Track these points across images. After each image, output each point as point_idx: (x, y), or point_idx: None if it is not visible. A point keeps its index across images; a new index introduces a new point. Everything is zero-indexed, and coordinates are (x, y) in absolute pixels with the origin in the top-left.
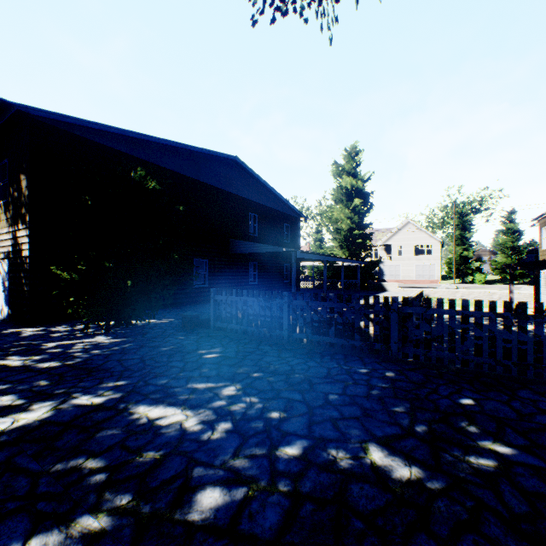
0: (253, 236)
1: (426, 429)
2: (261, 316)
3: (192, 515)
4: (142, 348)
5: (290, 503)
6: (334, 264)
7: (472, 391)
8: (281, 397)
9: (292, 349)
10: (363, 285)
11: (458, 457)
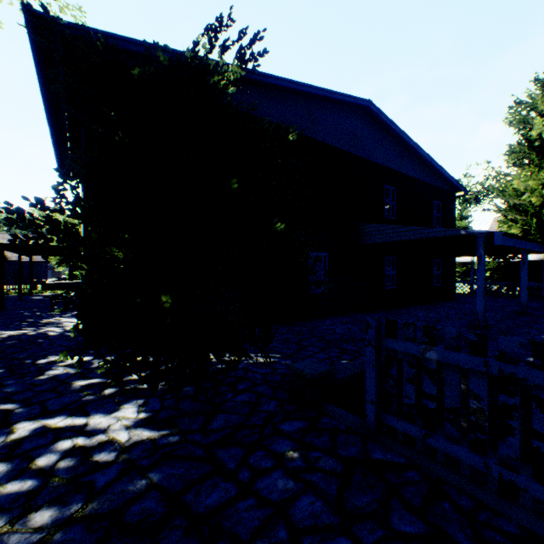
0: (390, 219)
1: None
2: None
3: None
4: (164, 532)
5: None
6: (512, 258)
7: None
8: None
9: None
10: None
11: None
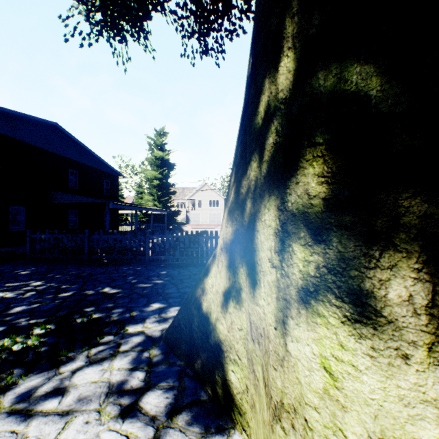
0: (74, 189)
1: (136, 281)
2: (69, 246)
3: (11, 312)
4: None
5: (60, 303)
6: (149, 212)
7: (171, 269)
8: (70, 281)
9: (89, 264)
10: (169, 228)
11: (140, 285)
